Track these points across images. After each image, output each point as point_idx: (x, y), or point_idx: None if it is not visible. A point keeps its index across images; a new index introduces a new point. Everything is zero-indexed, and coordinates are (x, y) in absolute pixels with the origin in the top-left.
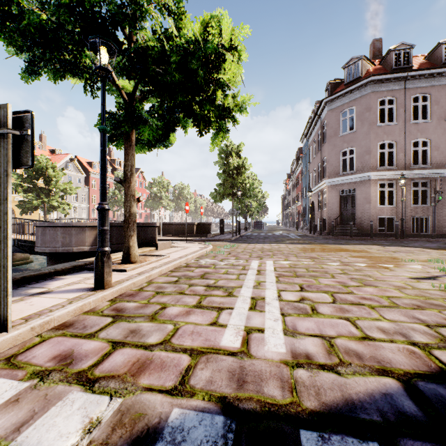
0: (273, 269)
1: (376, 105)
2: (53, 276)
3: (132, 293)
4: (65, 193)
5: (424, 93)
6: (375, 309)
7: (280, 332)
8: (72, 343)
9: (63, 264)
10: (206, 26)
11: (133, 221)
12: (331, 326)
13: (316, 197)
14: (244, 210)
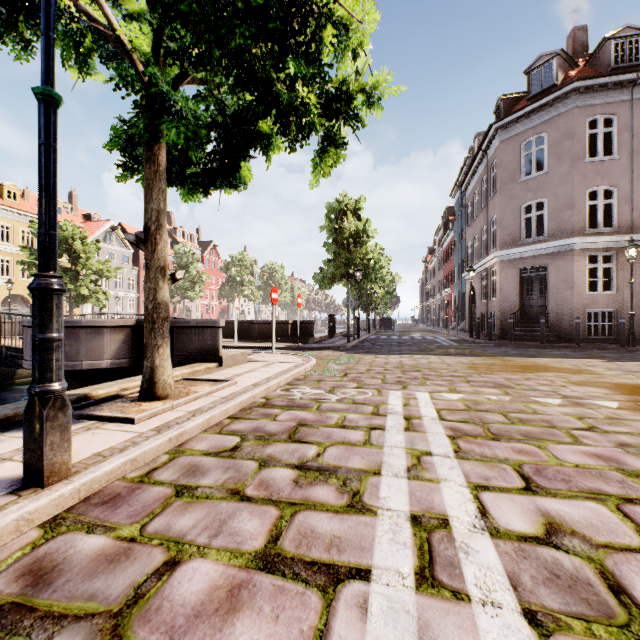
0: (436, 414)
1: (583, 128)
2: None
3: (119, 489)
4: (100, 276)
5: None
6: None
7: None
8: None
9: (19, 403)
10: None
11: (162, 319)
12: None
13: (479, 280)
14: (365, 300)
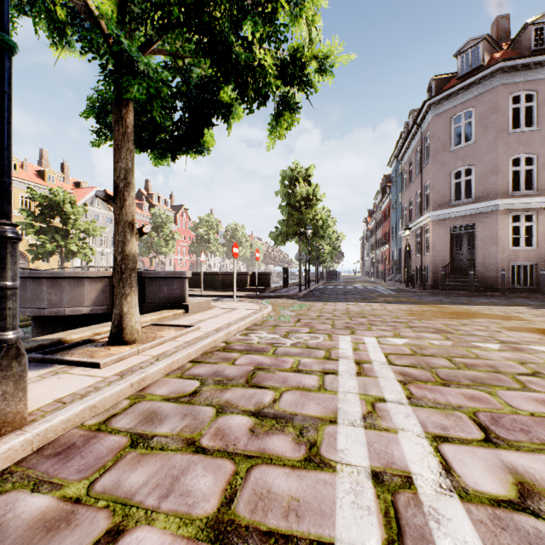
0: (384, 358)
1: (507, 103)
2: None
3: (74, 439)
4: (87, 235)
5: None
6: None
7: None
8: None
9: None
10: None
11: (129, 269)
12: None
13: (414, 237)
14: (314, 255)
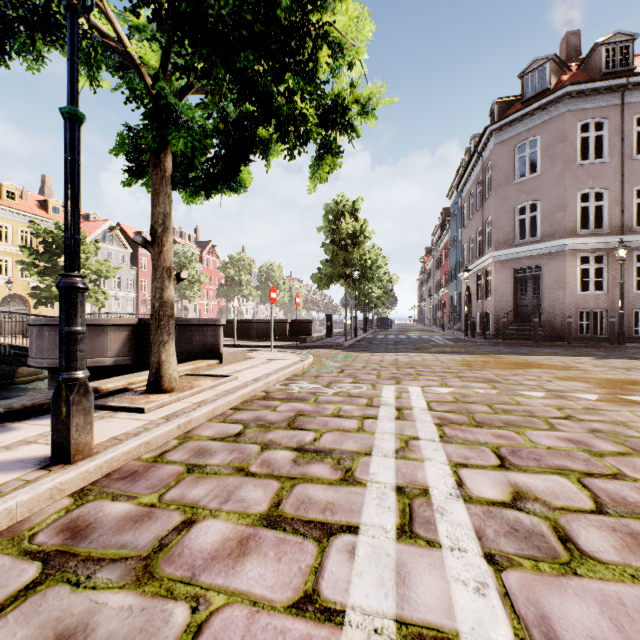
0: (426, 405)
1: (575, 132)
2: None
3: (136, 467)
4: (99, 276)
5: None
6: None
7: None
8: None
9: (35, 395)
10: None
11: (167, 316)
12: None
13: (475, 280)
14: (363, 300)
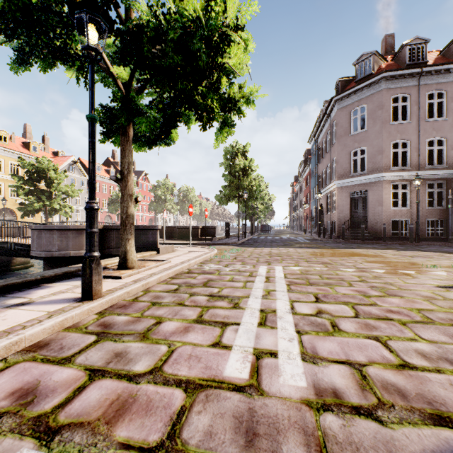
0: (283, 275)
1: (389, 103)
2: (40, 283)
3: (124, 303)
4: (67, 195)
5: (439, 90)
6: (407, 325)
7: (297, 356)
8: (41, 371)
9: (53, 270)
10: (209, 0)
11: (130, 224)
12: (358, 348)
13: (325, 199)
14: (251, 213)
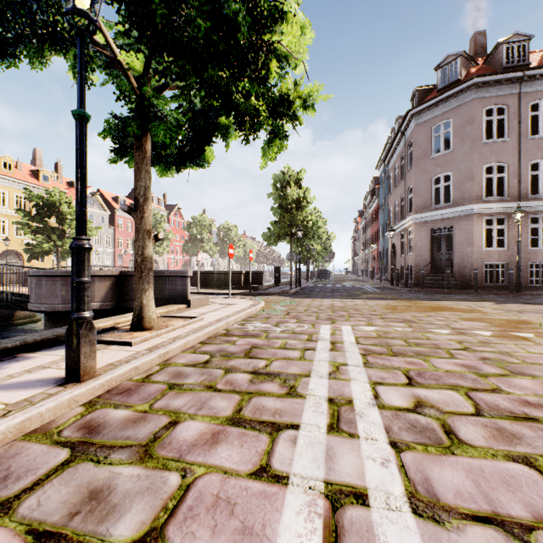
0: (354, 340)
1: (481, 116)
2: (17, 353)
3: (129, 386)
4: None
5: None
6: None
7: (403, 502)
8: None
9: (42, 332)
10: None
11: (148, 269)
12: (505, 485)
13: (399, 238)
14: (306, 255)
